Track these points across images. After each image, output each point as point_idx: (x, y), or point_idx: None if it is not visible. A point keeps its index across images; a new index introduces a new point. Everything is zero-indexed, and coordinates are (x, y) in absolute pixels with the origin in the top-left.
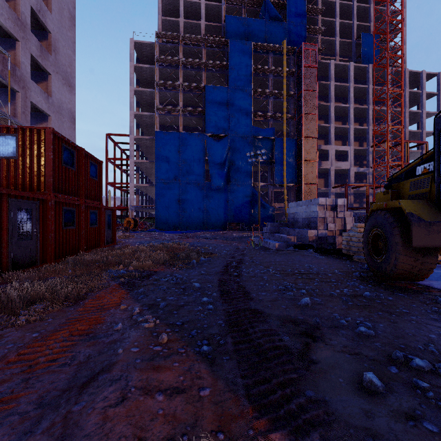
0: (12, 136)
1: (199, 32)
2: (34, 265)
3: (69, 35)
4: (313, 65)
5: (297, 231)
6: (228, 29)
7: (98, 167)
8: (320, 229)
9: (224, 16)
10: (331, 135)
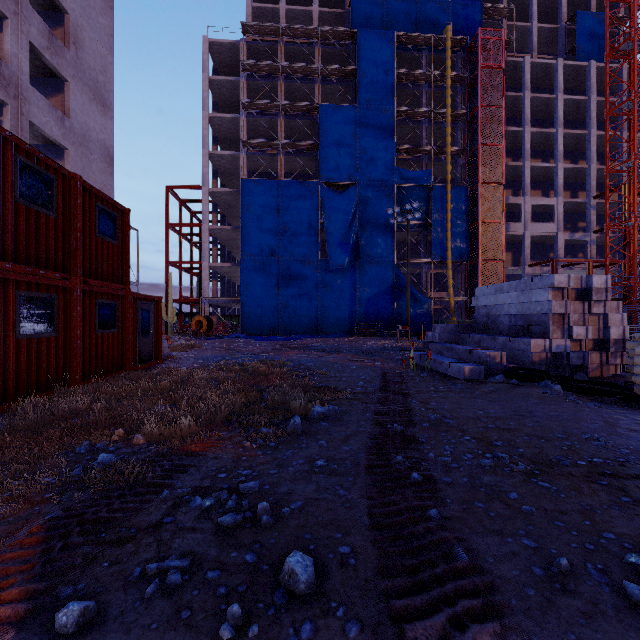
0: None
1: (310, 25)
2: None
3: (102, 22)
4: (496, 65)
5: (501, 342)
6: (355, 16)
7: (119, 220)
8: (555, 338)
9: None
10: (525, 180)
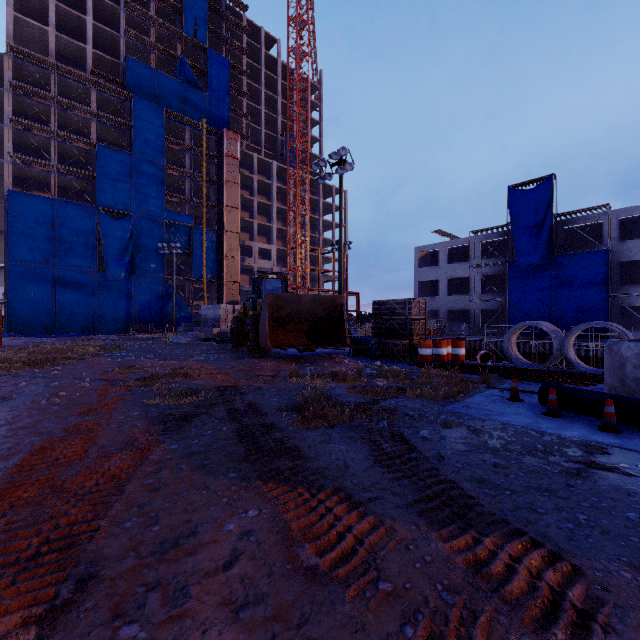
0: None
1: (82, 55)
2: None
3: None
4: (235, 156)
5: (206, 330)
6: (130, 74)
7: None
8: (223, 327)
9: (124, 53)
10: (255, 231)
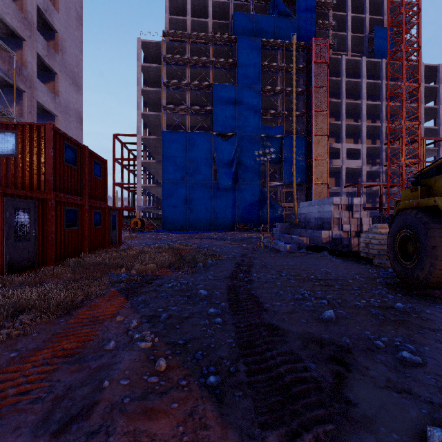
0: (11, 133)
1: (206, 30)
2: (32, 268)
3: (77, 35)
4: (323, 61)
5: (309, 232)
6: (236, 26)
7: (102, 166)
8: (335, 230)
9: (231, 13)
10: (342, 133)
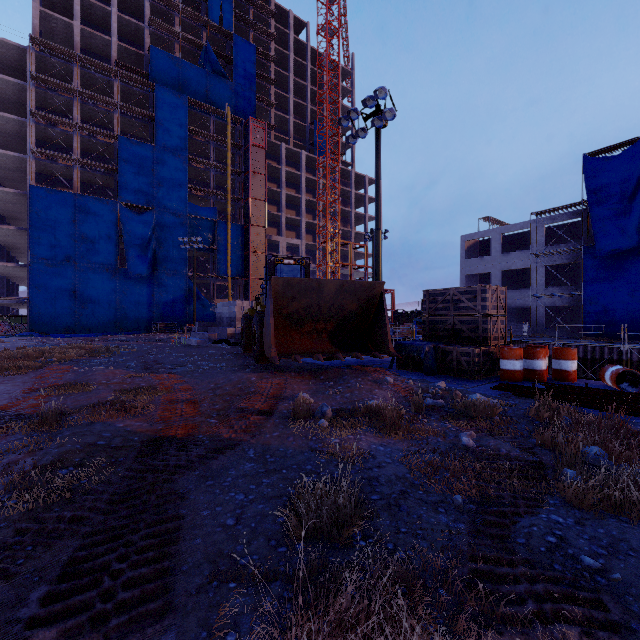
0: None
1: (108, 49)
2: None
3: None
4: (261, 146)
5: (220, 330)
6: (154, 65)
7: None
8: (239, 327)
9: (148, 43)
10: (282, 225)
